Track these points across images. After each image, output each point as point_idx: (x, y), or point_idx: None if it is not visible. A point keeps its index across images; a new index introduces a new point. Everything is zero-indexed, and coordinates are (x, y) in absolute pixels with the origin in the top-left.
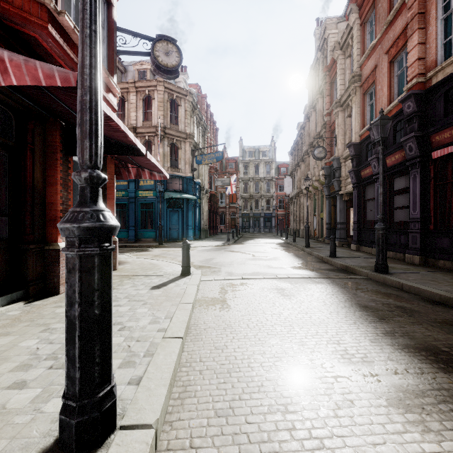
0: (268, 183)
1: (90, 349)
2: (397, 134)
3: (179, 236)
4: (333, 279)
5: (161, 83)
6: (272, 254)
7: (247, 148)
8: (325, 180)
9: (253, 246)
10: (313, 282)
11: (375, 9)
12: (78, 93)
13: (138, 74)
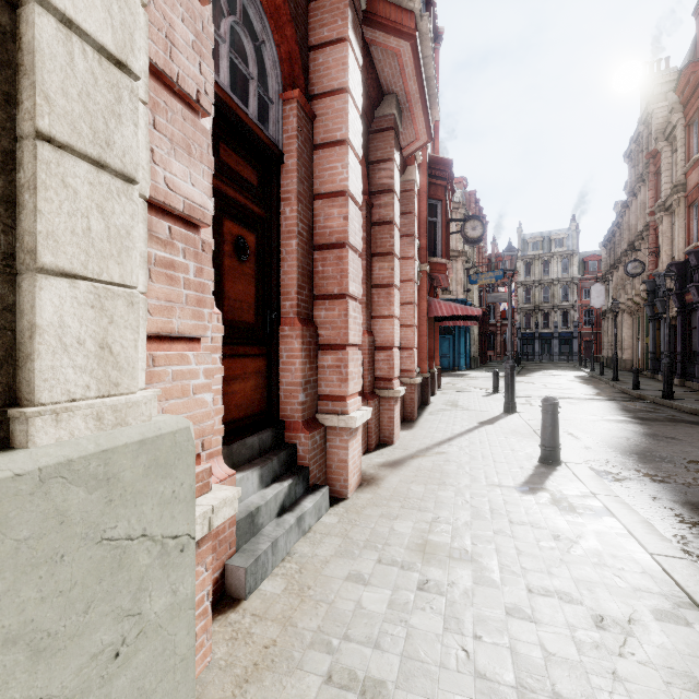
0: (565, 287)
1: (513, 392)
2: None
3: (450, 366)
4: (617, 401)
5: None
6: (567, 385)
7: (530, 237)
8: (648, 297)
9: (544, 378)
10: (597, 401)
11: (698, 120)
12: (508, 334)
13: None
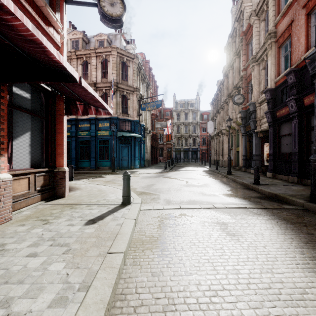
0: (194, 126)
1: None
2: (315, 76)
3: (128, 165)
4: (270, 209)
5: (115, 49)
6: (202, 180)
7: (179, 101)
8: (242, 121)
9: (185, 173)
10: (252, 213)
11: None
12: None
13: (98, 43)
